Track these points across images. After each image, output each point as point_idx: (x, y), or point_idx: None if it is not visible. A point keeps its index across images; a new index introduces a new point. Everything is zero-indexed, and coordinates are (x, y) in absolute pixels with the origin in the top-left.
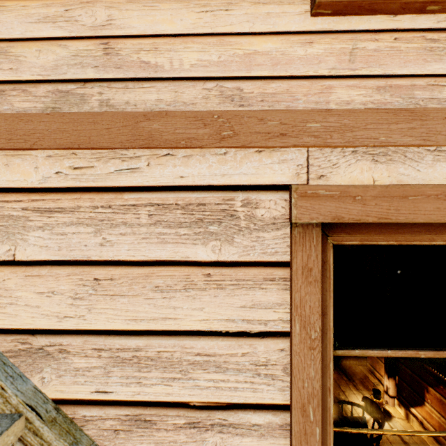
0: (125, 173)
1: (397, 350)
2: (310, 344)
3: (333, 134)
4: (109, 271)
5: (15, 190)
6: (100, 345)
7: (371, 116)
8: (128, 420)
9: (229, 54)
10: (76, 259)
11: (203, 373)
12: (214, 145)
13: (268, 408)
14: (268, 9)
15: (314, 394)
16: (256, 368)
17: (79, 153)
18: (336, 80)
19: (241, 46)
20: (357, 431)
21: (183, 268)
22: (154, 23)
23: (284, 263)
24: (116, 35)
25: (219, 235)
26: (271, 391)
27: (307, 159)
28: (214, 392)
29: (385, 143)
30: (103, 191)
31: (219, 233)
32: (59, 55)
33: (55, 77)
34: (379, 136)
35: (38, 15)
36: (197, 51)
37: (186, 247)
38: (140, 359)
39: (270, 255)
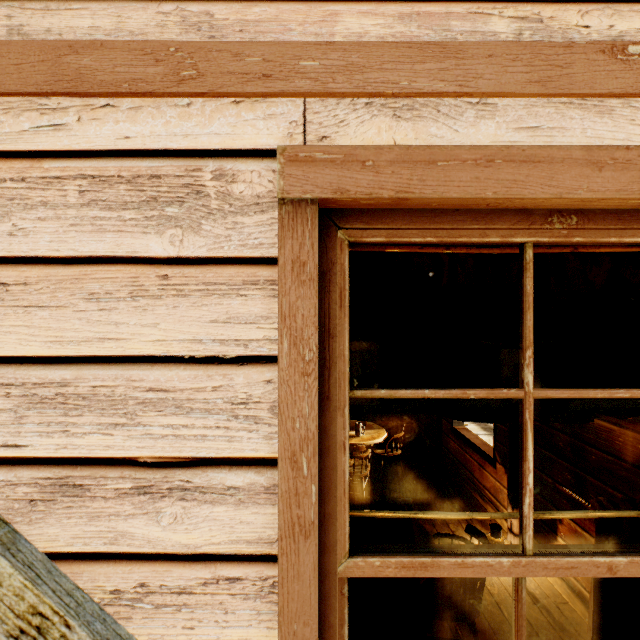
0: (46, 131)
1: (438, 389)
2: (303, 369)
3: (337, 76)
4: (22, 272)
5: None
6: (9, 378)
7: (388, 51)
8: (50, 486)
9: None
10: None
11: (157, 416)
12: (170, 91)
13: (250, 464)
14: None
15: (309, 438)
16: (232, 408)
17: None
18: (345, 4)
19: None
20: (395, 514)
21: (129, 268)
22: None
23: (272, 260)
24: None
25: (180, 221)
26: (254, 440)
27: (304, 114)
28: (174, 443)
29: (407, 90)
30: (13, 157)
31: (181, 217)
32: None
33: None
34: (400, 80)
35: None
36: None
37: (133, 238)
38: (67, 397)
39: (252, 248)
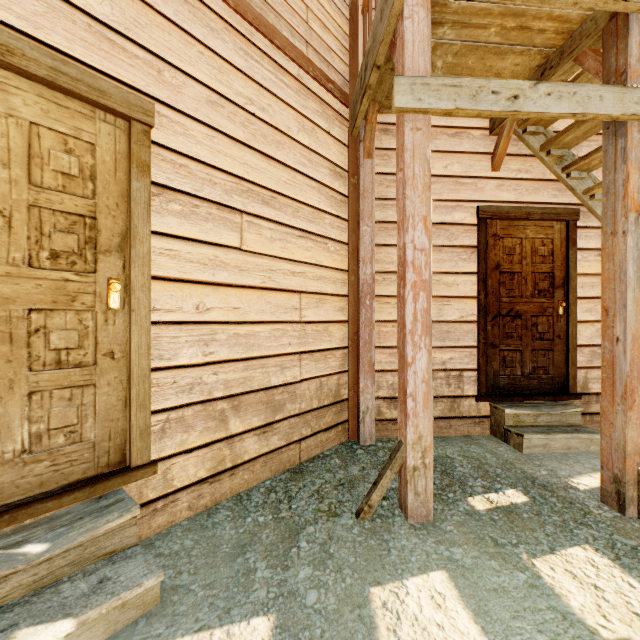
0: None
1: None
2: None
3: None
4: None
5: None
6: None
7: None
8: None
9: None
10: None
11: None
12: None
13: None
14: None
15: None
16: None
17: None
18: None
19: None
20: None
21: None
22: None
23: None
24: None
25: None
26: None
27: None
28: None
29: None
30: None
31: None
32: None
33: None
34: None
35: None
36: None
37: None
38: None
39: None
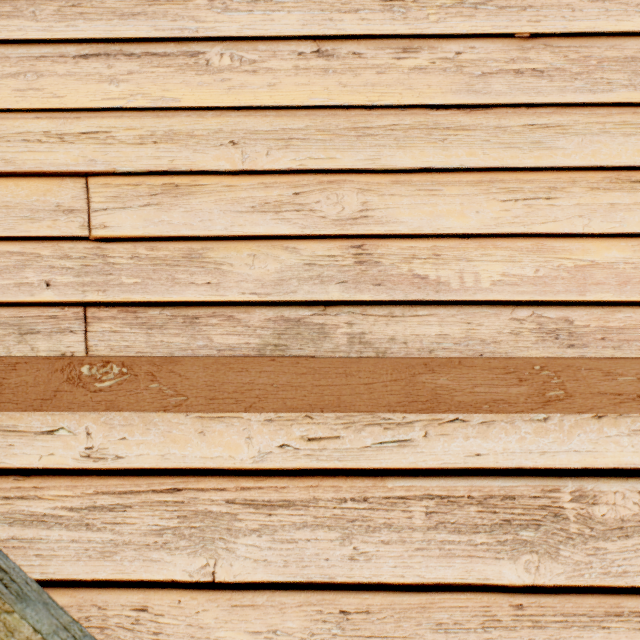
0: (389, 447)
1: None
2: None
3: None
4: (363, 599)
5: (215, 472)
6: None
7: None
8: None
9: (552, 266)
10: (311, 580)
11: None
12: (534, 412)
13: None
14: (612, 198)
15: None
16: None
17: (315, 416)
18: None
19: (570, 254)
20: None
21: (480, 595)
22: (434, 216)
23: (637, 589)
24: (374, 233)
25: (535, 545)
26: None
27: None
28: None
29: None
30: (354, 475)
31: (536, 541)
32: (285, 263)
33: (278, 297)
34: None
35: (251, 200)
36: (502, 260)
37: (484, 563)
38: None
39: (614, 576)
